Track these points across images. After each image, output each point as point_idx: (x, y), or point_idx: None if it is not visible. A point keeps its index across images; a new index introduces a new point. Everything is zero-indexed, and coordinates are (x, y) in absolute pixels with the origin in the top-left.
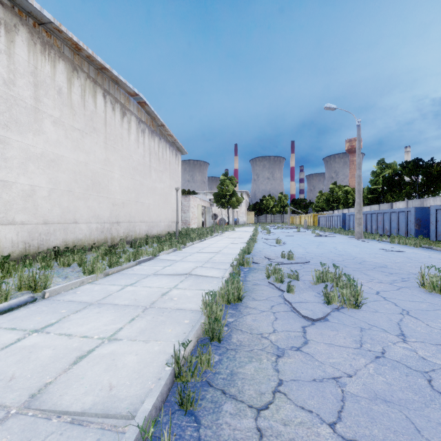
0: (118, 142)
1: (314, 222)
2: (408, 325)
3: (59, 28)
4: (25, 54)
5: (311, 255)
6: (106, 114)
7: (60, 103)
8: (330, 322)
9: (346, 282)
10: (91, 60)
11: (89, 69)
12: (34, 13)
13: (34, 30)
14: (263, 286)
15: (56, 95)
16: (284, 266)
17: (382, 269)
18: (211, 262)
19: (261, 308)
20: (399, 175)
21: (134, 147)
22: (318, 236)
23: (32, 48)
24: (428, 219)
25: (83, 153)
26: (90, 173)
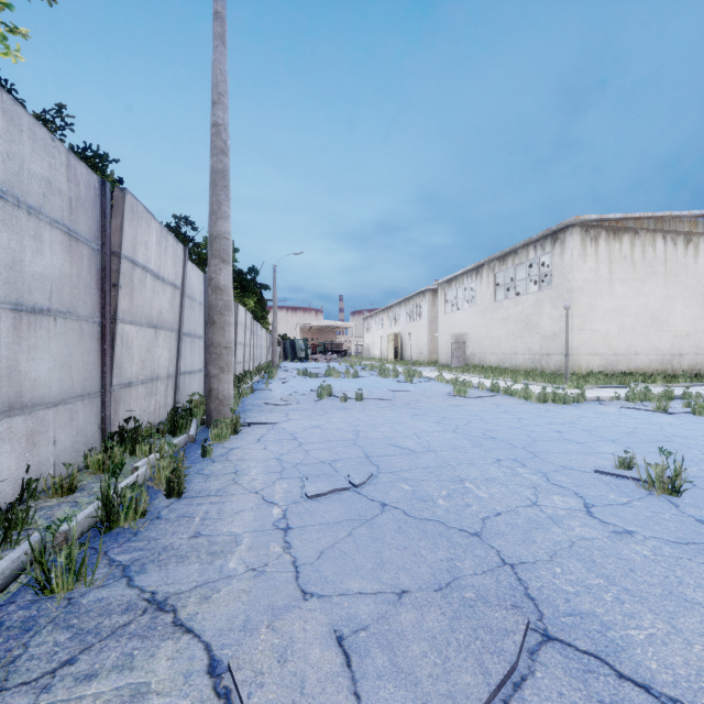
0: (681, 274)
1: None
2: None
3: (625, 217)
4: (604, 247)
5: None
6: (665, 253)
7: (624, 266)
8: None
9: None
10: (650, 218)
11: (648, 224)
12: (609, 219)
13: (609, 227)
14: None
15: (622, 262)
16: None
17: None
18: None
19: None
20: None
21: (703, 271)
22: None
23: (607, 240)
24: None
25: (642, 297)
26: (649, 312)
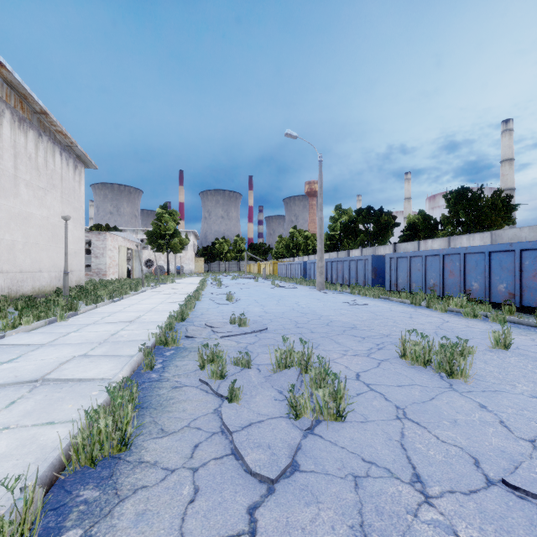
0: None
1: (274, 271)
2: (416, 447)
3: None
4: None
5: (270, 316)
6: None
7: None
8: (302, 473)
9: (320, 370)
10: None
11: None
12: None
13: None
14: (189, 391)
15: None
16: (233, 338)
17: (353, 332)
18: (111, 341)
19: (170, 460)
20: (354, 222)
21: None
22: (278, 288)
23: None
24: (382, 268)
25: None
26: None
